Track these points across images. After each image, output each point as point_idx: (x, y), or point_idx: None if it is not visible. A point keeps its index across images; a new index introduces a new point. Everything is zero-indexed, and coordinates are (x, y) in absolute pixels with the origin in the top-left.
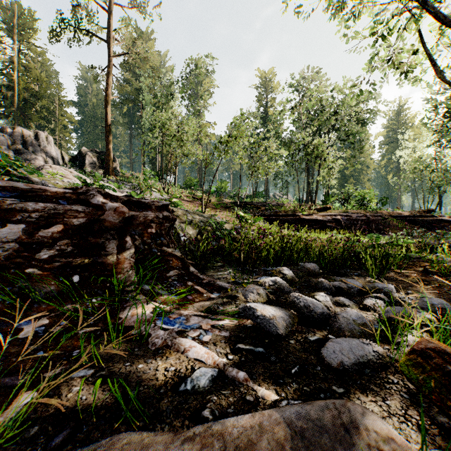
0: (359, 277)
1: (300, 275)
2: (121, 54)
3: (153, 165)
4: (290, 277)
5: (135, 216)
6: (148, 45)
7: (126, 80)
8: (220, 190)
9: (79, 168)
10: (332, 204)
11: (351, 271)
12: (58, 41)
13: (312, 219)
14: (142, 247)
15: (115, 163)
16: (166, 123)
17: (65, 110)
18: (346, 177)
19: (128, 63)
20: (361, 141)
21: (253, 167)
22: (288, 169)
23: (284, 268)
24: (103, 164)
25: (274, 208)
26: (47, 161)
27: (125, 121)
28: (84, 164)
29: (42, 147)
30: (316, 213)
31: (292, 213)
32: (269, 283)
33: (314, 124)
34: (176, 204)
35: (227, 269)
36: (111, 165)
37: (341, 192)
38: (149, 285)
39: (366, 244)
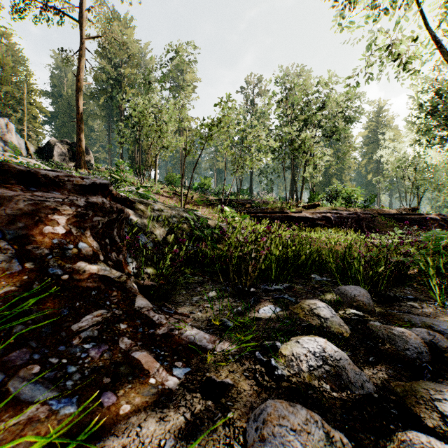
0: (421, 305)
1: (325, 300)
2: (94, 36)
3: (133, 160)
4: (336, 325)
5: (6, 199)
6: (127, 33)
7: (103, 69)
8: (204, 187)
9: (47, 160)
10: (319, 201)
11: (395, 290)
12: (22, 18)
13: (301, 217)
14: (17, 267)
15: (89, 156)
16: (144, 112)
17: (34, 99)
18: (329, 176)
19: (103, 47)
20: (346, 139)
21: (239, 158)
22: (273, 166)
23: (319, 305)
24: (75, 156)
25: (260, 205)
26: (6, 150)
27: (102, 113)
28: (52, 156)
29: (1, 135)
30: (304, 211)
31: (280, 210)
32: (309, 362)
33: (300, 119)
34: (147, 196)
35: (209, 289)
36: (83, 158)
37: (328, 189)
38: (0, 369)
39: (371, 245)
